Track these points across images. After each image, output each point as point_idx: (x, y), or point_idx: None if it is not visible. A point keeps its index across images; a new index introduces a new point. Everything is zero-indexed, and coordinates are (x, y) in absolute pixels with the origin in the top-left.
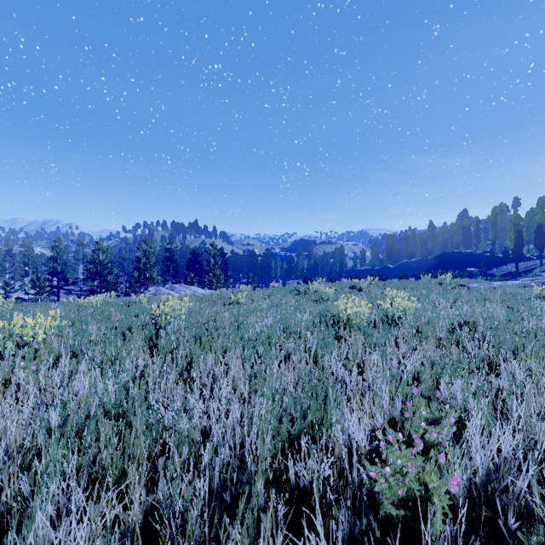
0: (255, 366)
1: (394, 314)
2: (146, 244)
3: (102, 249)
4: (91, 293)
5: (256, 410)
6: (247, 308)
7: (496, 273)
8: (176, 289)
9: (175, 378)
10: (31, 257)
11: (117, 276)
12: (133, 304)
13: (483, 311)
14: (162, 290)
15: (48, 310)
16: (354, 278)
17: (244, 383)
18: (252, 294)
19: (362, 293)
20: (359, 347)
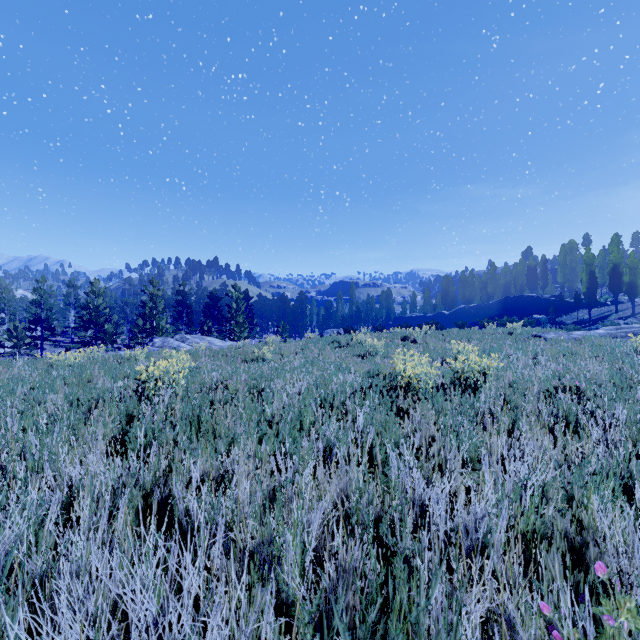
0: (275, 474)
1: (469, 376)
2: (153, 286)
3: (98, 291)
4: (84, 345)
5: (264, 630)
6: (273, 368)
7: (567, 321)
8: (188, 340)
9: (136, 503)
10: (7, 301)
11: (118, 324)
12: (126, 361)
13: (579, 370)
14: (170, 342)
15: (2, 371)
16: (405, 326)
17: (253, 519)
18: (281, 347)
19: (418, 346)
20: (435, 431)
